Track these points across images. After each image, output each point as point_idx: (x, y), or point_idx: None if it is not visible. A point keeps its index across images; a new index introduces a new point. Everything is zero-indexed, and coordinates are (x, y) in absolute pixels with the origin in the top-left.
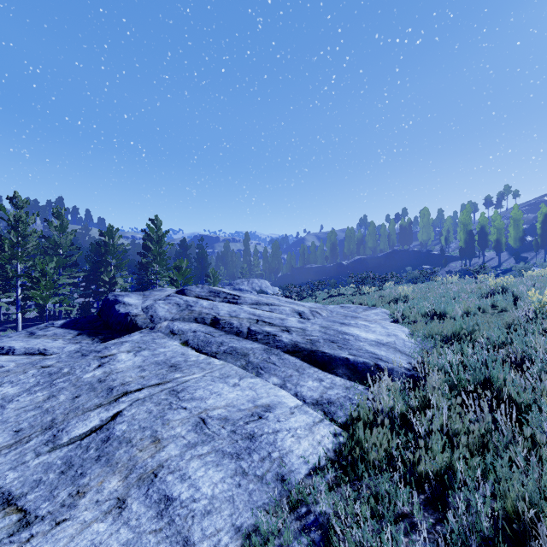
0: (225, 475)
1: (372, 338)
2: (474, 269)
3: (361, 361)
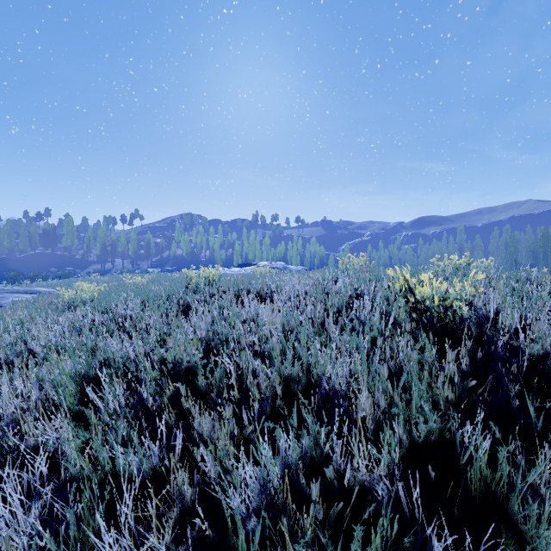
0: (30, 296)
1: (44, 290)
2: (96, 271)
3: (44, 291)
